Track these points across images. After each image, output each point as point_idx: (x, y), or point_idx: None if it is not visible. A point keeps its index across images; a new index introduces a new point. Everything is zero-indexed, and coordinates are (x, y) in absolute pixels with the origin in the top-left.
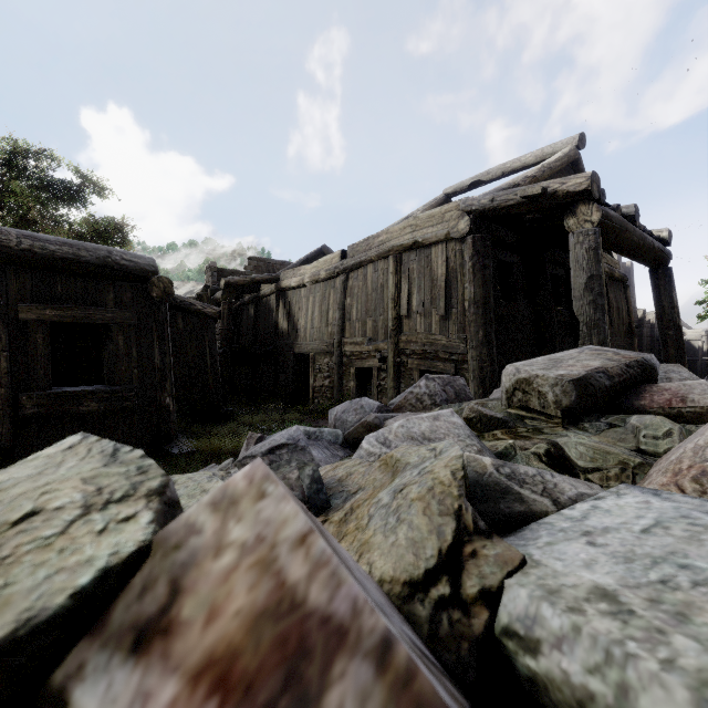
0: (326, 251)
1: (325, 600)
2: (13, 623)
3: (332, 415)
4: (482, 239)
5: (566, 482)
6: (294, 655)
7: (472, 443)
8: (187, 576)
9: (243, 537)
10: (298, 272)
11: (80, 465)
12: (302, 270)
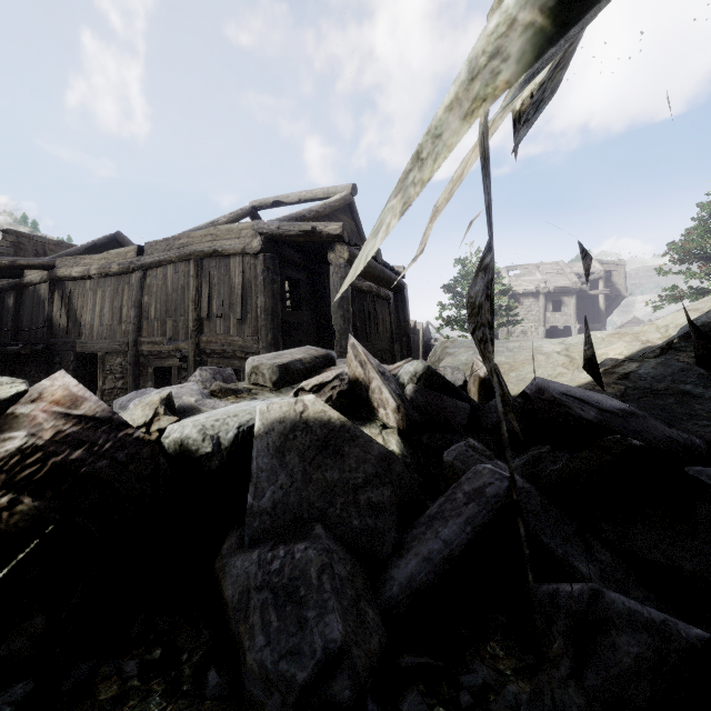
0: (122, 239)
1: (83, 394)
2: None
3: (117, 404)
4: (272, 258)
5: (225, 403)
6: (75, 401)
7: (198, 397)
8: (44, 391)
9: (60, 384)
10: (81, 261)
11: None
12: (87, 259)
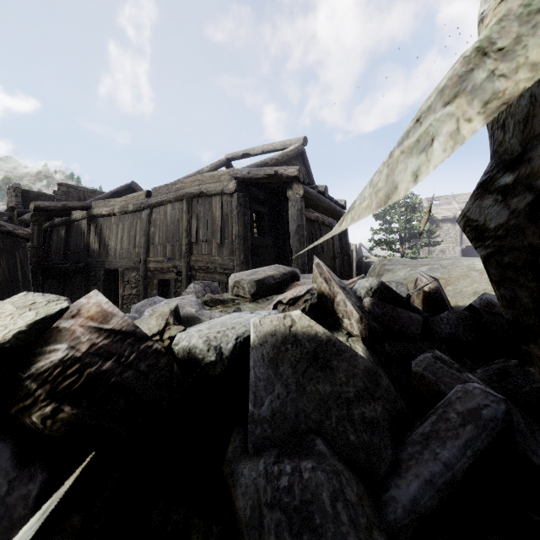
0: (135, 187)
1: (112, 311)
2: (45, 315)
3: (134, 309)
4: (243, 196)
5: (219, 314)
6: (105, 317)
7: (196, 307)
8: (82, 308)
9: (94, 302)
10: (108, 203)
11: (35, 297)
12: (112, 202)
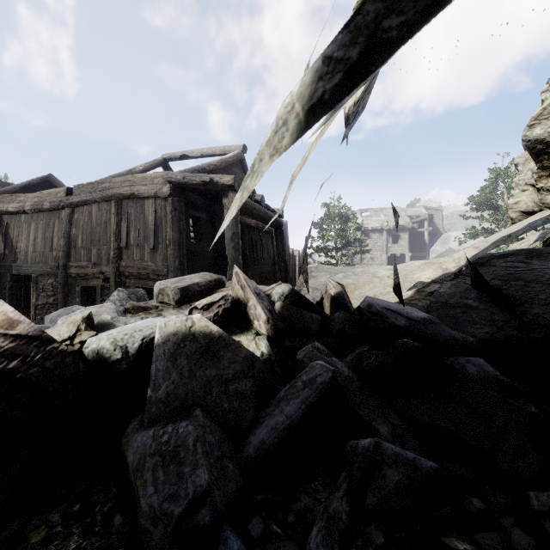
0: (53, 180)
1: (18, 318)
2: None
3: (48, 319)
4: (179, 201)
5: (134, 320)
6: (11, 324)
7: (114, 314)
8: None
9: None
10: (17, 198)
11: None
12: (22, 197)
